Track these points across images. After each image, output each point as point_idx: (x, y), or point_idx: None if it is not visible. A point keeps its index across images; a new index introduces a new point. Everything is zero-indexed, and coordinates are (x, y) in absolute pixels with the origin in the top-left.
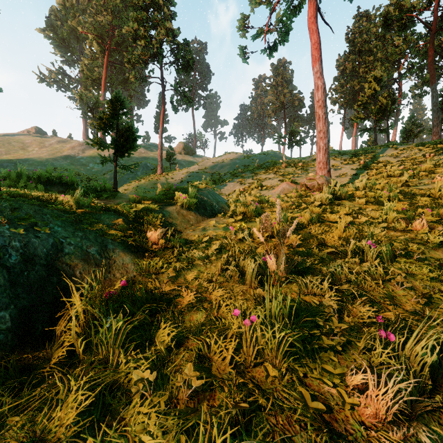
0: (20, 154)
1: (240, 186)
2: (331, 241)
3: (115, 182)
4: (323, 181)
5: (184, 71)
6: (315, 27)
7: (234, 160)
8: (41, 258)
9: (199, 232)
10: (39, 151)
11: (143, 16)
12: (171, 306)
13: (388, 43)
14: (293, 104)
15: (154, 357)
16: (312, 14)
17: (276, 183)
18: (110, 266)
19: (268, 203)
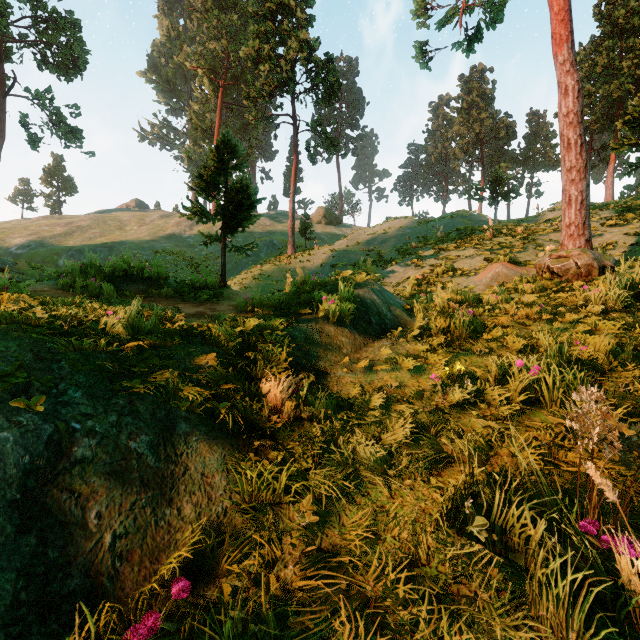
0: (116, 236)
1: (415, 271)
2: None
3: (223, 272)
4: (588, 261)
5: (325, 101)
6: None
7: (403, 230)
8: (10, 484)
9: (360, 376)
10: (138, 230)
11: (268, 29)
12: None
13: None
14: (497, 135)
15: None
16: None
17: (480, 263)
18: (174, 483)
19: (484, 305)
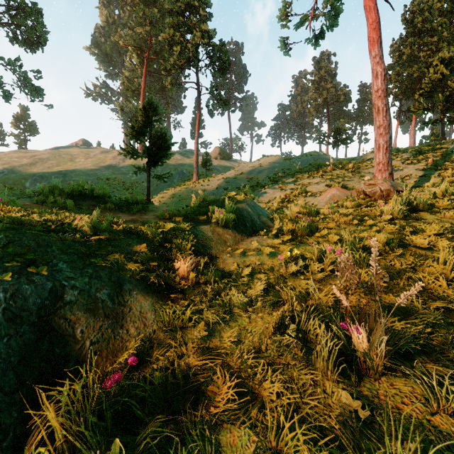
0: (68, 166)
1: (281, 192)
2: (434, 285)
3: (148, 193)
4: (387, 187)
5: (220, 73)
6: (373, 3)
7: (273, 164)
8: (31, 313)
9: (237, 258)
10: (84, 162)
11: (179, 21)
12: (200, 404)
13: None
14: (338, 100)
15: None
16: None
17: (323, 188)
18: (123, 316)
19: (320, 215)
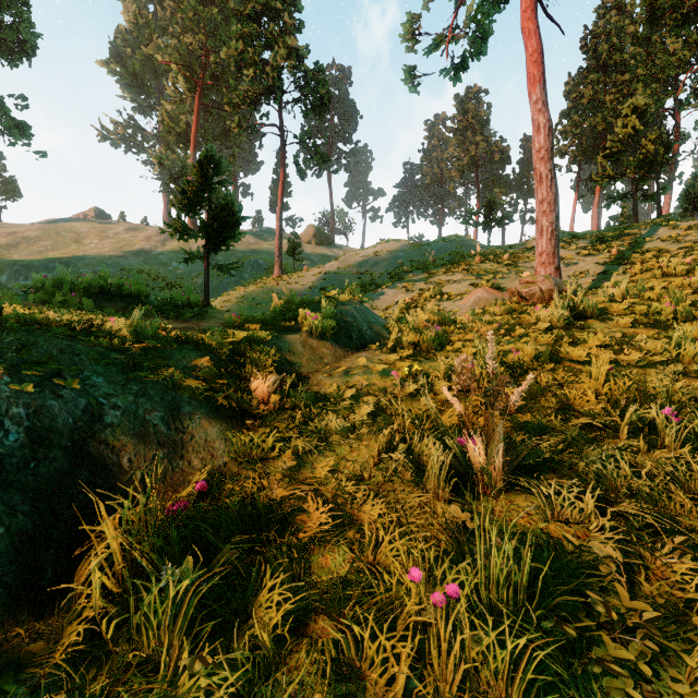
0: (72, 250)
1: (405, 294)
2: (581, 402)
3: (207, 291)
4: (550, 286)
5: (315, 113)
6: (534, 25)
7: (396, 253)
8: (62, 435)
9: (338, 379)
10: (99, 244)
11: (252, 31)
12: (286, 532)
13: (656, 50)
14: (492, 159)
15: (245, 668)
16: (528, 4)
17: (466, 288)
18: (183, 445)
19: (456, 324)
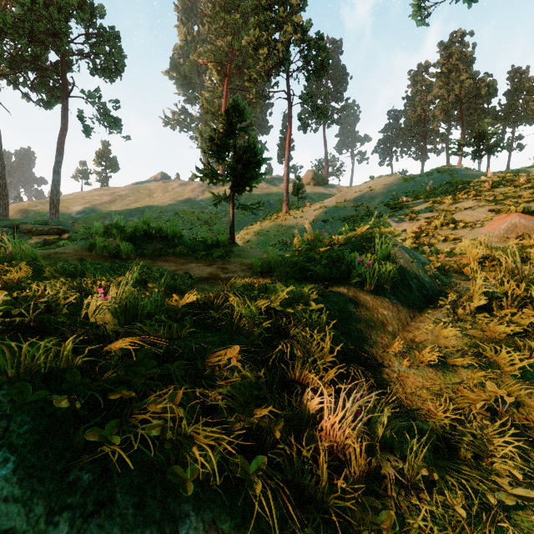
0: (146, 201)
1: (410, 223)
2: None
3: (232, 230)
4: None
5: (316, 76)
6: None
7: (389, 186)
8: None
9: (431, 374)
10: (162, 196)
11: (266, 18)
12: None
13: None
14: (478, 94)
15: None
16: None
17: (484, 215)
18: None
19: None
